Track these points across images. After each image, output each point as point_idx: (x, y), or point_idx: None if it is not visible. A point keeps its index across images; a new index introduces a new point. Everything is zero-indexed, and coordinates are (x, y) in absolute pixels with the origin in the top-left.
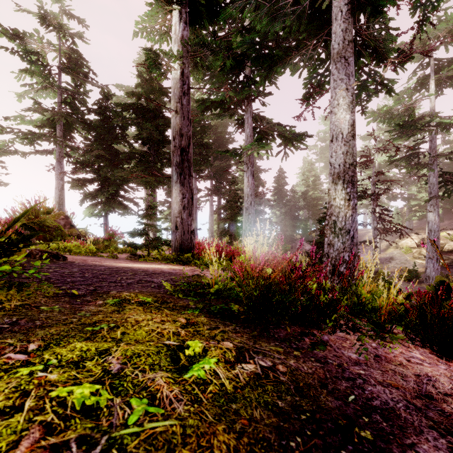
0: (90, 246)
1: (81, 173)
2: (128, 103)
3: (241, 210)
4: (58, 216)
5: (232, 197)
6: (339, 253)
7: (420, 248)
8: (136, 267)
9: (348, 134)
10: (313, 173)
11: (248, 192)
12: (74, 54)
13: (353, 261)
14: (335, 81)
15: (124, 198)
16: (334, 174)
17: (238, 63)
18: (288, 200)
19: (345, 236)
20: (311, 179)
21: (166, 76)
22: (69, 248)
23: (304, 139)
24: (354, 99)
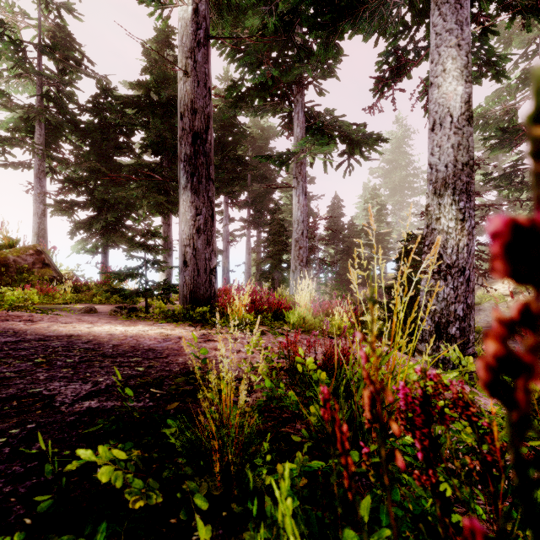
0: (67, 294)
1: (68, 193)
2: (132, 96)
3: (286, 246)
4: (24, 251)
5: (275, 230)
6: (448, 304)
7: (516, 295)
8: (90, 337)
9: (461, 116)
10: (377, 200)
11: (298, 218)
12: (61, 33)
13: (468, 317)
14: (439, 35)
15: (130, 229)
16: (437, 181)
17: (284, 26)
18: (346, 235)
19: (458, 278)
20: (375, 208)
21: (170, 16)
22: (22, 296)
23: (377, 143)
24: (470, 61)
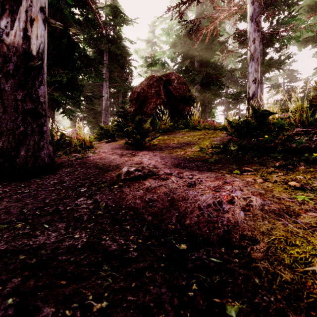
0: None
1: None
2: None
3: None
4: None
5: None
6: None
7: None
8: None
9: None
10: None
11: None
12: (290, 71)
13: None
14: None
15: None
16: None
17: None
18: None
19: None
20: None
21: None
22: None
23: None
24: None
